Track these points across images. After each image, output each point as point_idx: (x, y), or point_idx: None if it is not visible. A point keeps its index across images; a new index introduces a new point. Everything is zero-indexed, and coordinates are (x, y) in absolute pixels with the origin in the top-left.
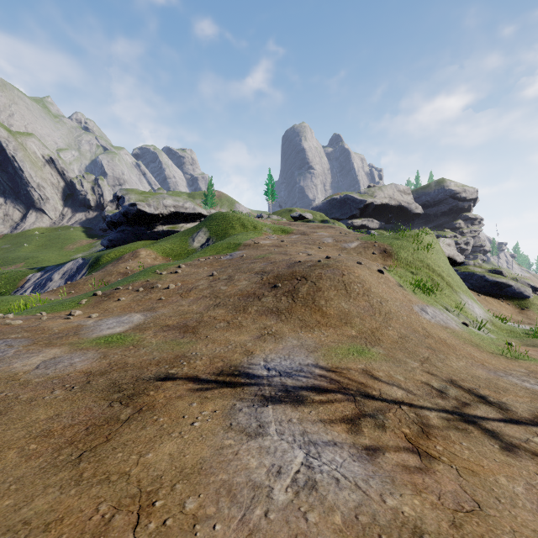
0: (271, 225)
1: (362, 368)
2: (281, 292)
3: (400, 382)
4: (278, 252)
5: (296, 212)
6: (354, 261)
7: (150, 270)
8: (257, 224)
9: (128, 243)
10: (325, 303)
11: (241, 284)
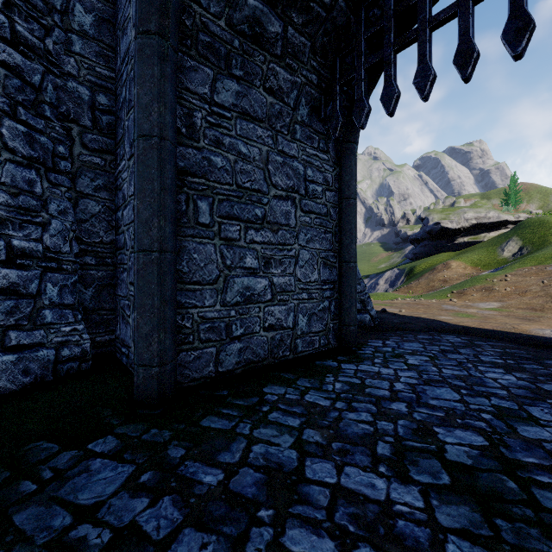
0: None
1: None
2: None
3: None
4: None
5: None
6: None
7: (480, 278)
8: None
9: (429, 255)
10: None
11: None
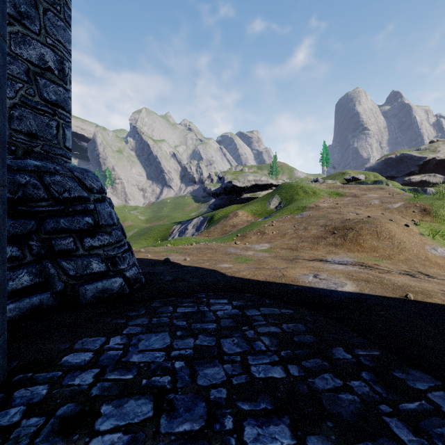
0: (327, 190)
1: (374, 263)
2: (337, 236)
3: (389, 268)
4: (334, 212)
5: (349, 175)
6: (387, 219)
7: (256, 224)
8: (316, 190)
9: (225, 206)
10: (363, 242)
11: (313, 232)
